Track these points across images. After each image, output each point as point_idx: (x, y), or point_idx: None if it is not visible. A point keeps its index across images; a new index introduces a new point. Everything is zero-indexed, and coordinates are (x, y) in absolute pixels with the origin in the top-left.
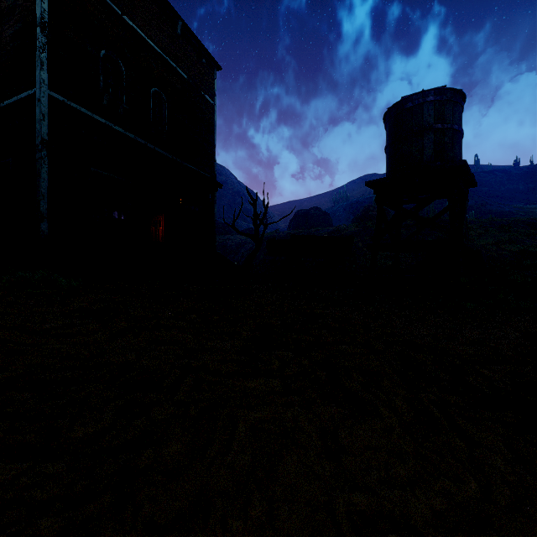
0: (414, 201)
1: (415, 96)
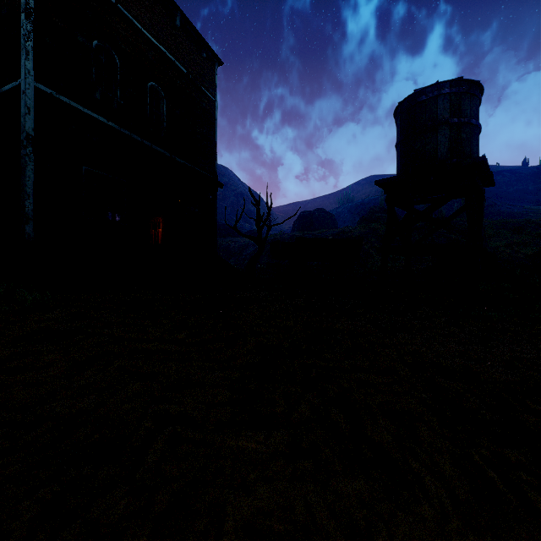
0: (427, 202)
1: (429, 88)
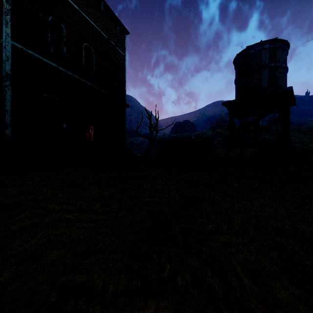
0: (253, 115)
1: (256, 45)
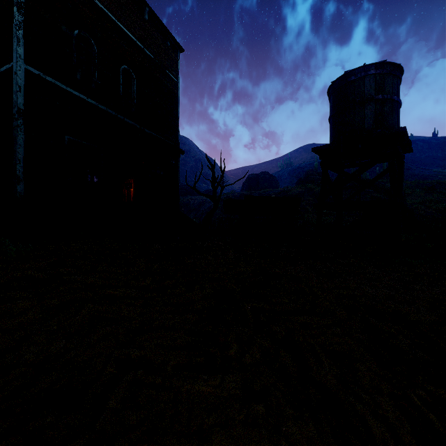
0: (355, 165)
1: (358, 70)
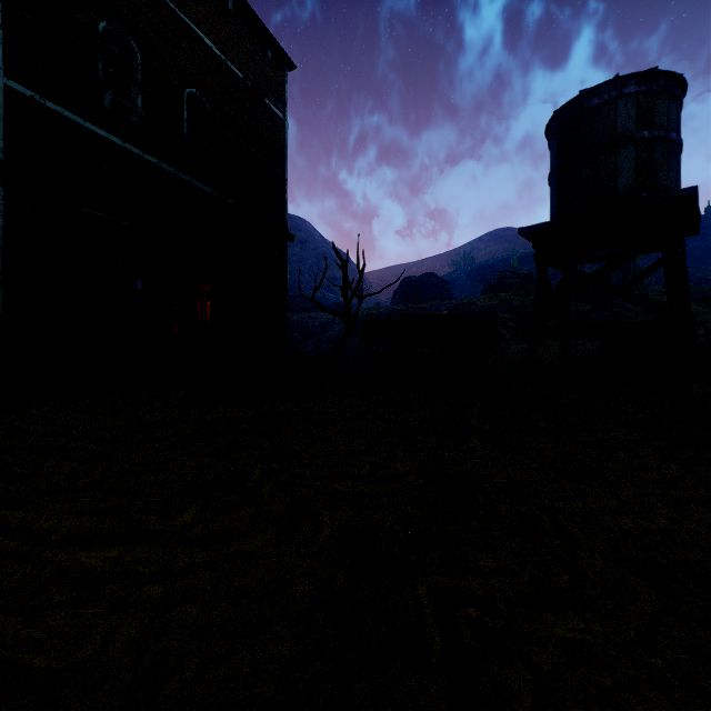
0: (593, 260)
1: (604, 86)
